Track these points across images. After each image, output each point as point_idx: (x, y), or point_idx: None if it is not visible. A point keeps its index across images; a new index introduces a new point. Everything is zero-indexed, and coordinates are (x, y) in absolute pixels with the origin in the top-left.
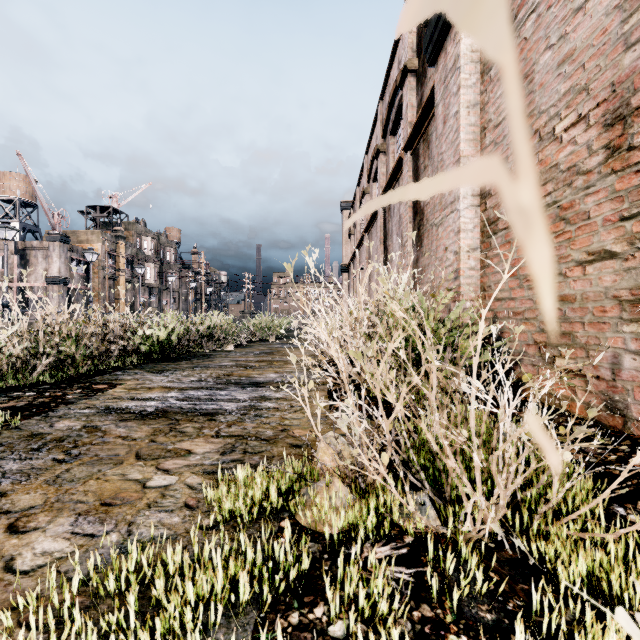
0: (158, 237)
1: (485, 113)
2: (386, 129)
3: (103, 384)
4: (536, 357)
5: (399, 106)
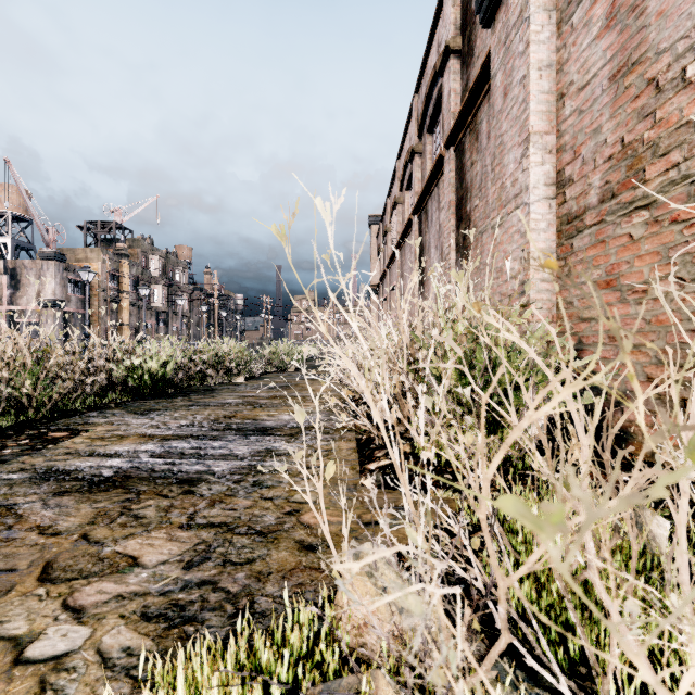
0: (166, 256)
1: (563, 75)
2: (422, 127)
3: (63, 431)
4: (651, 399)
5: (438, 98)
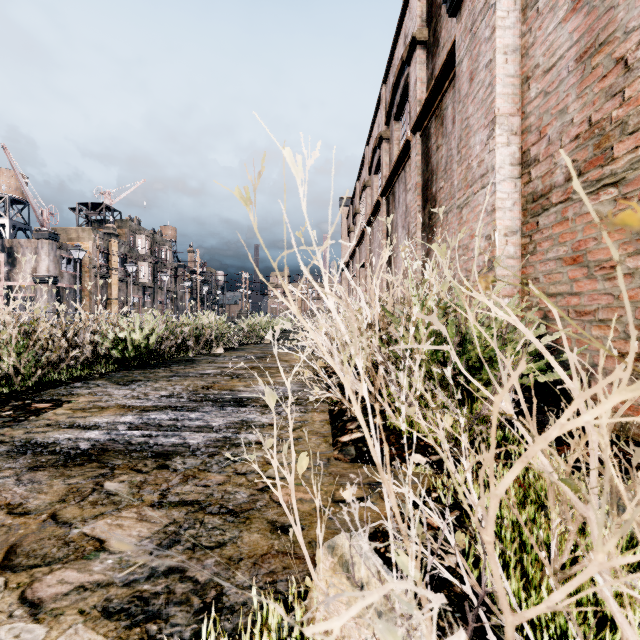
0: (152, 235)
1: (529, 58)
2: (390, 114)
3: (47, 402)
4: None
5: (405, 87)
